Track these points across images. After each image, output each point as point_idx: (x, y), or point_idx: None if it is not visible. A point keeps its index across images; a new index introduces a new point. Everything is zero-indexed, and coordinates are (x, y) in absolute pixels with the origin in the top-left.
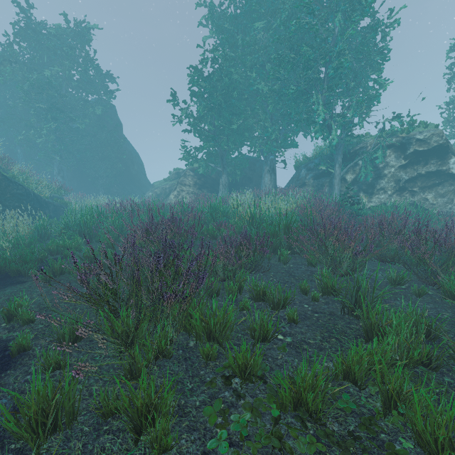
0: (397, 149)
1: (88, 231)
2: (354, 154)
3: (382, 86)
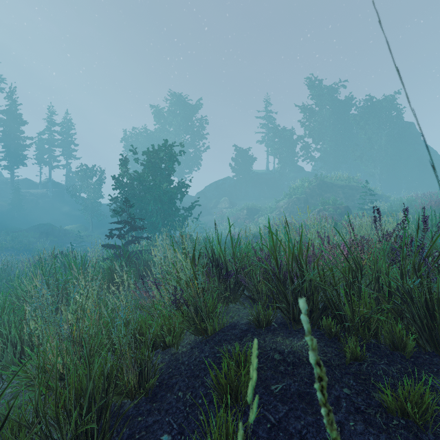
0: None
1: (410, 205)
2: None
3: None
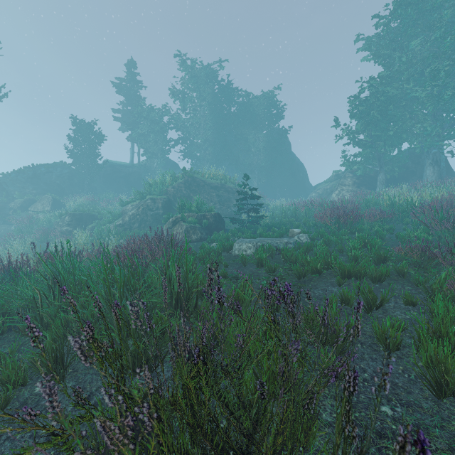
0: None
1: (295, 216)
2: None
3: None
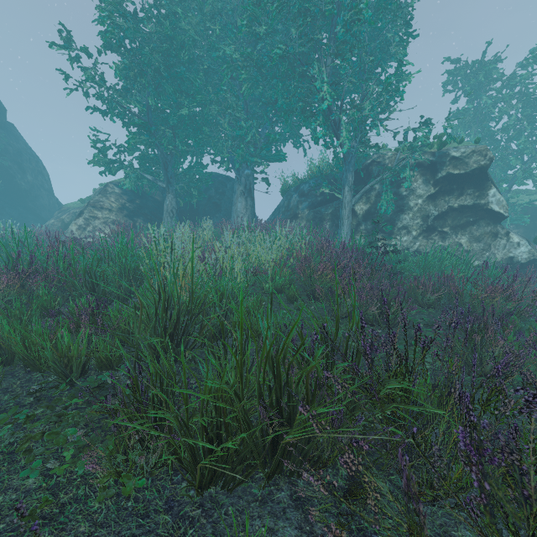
0: (426, 170)
1: None
2: (367, 175)
3: (403, 79)
